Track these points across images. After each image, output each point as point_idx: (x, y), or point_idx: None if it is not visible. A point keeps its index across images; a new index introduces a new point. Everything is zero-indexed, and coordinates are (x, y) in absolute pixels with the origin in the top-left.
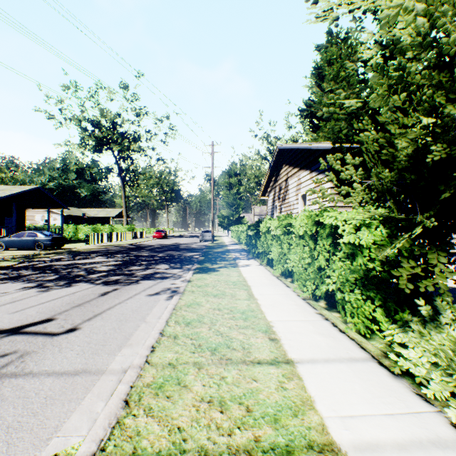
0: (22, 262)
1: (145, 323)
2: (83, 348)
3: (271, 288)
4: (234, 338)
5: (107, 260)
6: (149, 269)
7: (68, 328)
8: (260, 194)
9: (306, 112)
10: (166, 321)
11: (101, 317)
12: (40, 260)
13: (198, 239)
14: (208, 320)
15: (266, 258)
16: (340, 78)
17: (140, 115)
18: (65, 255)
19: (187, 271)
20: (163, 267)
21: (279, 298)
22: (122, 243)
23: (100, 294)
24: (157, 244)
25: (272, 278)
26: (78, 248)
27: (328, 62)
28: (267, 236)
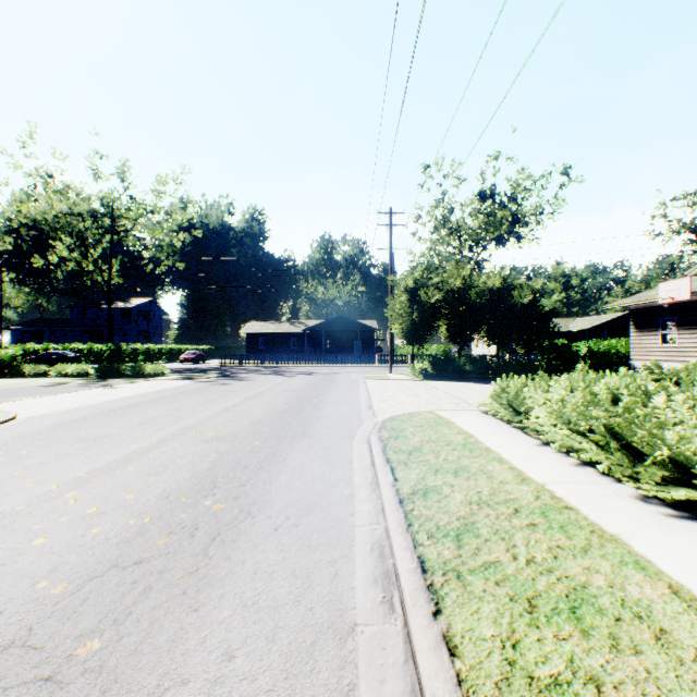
0: None
1: None
2: None
3: None
4: None
5: None
6: None
7: None
8: None
9: None
10: None
11: None
12: None
13: None
14: None
15: None
16: None
17: None
18: None
19: None
20: None
21: None
22: None
23: None
24: None
25: None
26: None
27: None
28: None
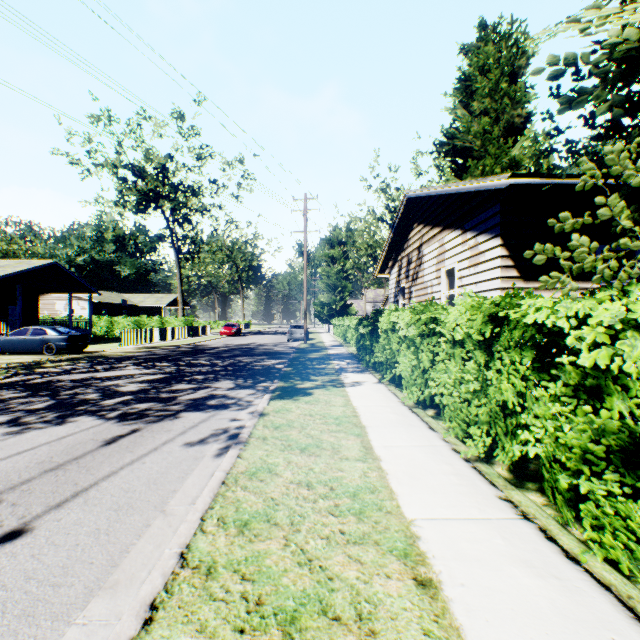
0: (11, 376)
1: (163, 518)
2: (7, 597)
3: (402, 433)
4: (336, 578)
5: (143, 372)
6: (202, 390)
7: (6, 530)
8: (377, 270)
9: (447, 146)
10: (200, 518)
11: (84, 499)
12: (41, 372)
13: (285, 336)
14: (285, 515)
15: (389, 373)
16: (499, 93)
17: (201, 157)
18: (83, 363)
19: (262, 394)
20: (225, 386)
21: (420, 456)
22: (173, 343)
23: (104, 441)
24: (225, 345)
25: (402, 409)
26: (107, 351)
27: (481, 69)
28: (391, 336)
